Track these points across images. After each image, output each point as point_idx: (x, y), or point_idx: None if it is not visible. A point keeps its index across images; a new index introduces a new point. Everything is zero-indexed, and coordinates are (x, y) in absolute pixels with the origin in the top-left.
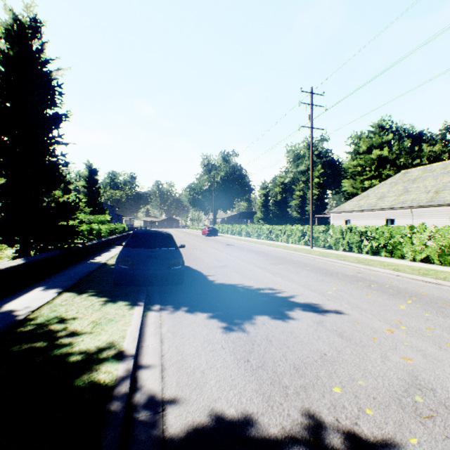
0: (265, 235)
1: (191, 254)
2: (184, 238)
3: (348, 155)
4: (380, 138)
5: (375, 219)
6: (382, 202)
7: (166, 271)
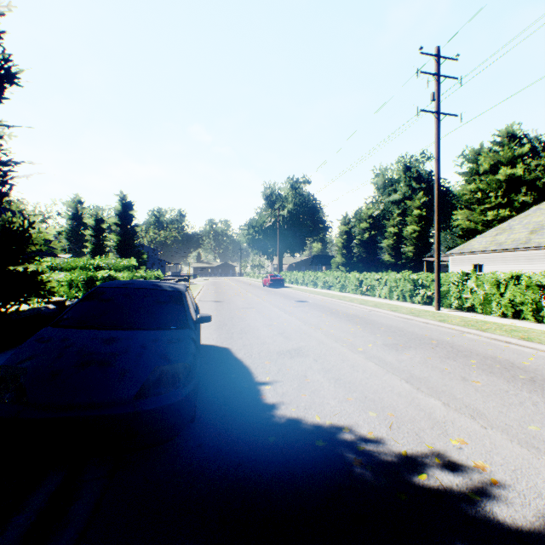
0: (352, 287)
1: (241, 318)
2: (238, 290)
3: (461, 177)
4: (510, 151)
5: (527, 263)
6: (540, 236)
7: (125, 412)
